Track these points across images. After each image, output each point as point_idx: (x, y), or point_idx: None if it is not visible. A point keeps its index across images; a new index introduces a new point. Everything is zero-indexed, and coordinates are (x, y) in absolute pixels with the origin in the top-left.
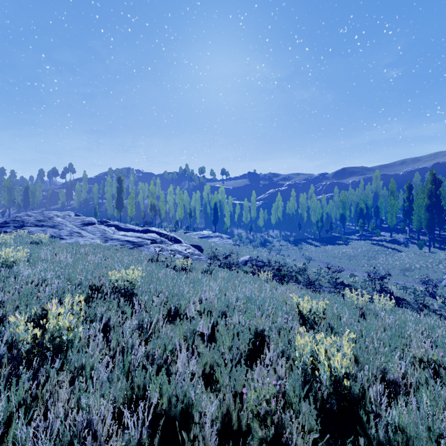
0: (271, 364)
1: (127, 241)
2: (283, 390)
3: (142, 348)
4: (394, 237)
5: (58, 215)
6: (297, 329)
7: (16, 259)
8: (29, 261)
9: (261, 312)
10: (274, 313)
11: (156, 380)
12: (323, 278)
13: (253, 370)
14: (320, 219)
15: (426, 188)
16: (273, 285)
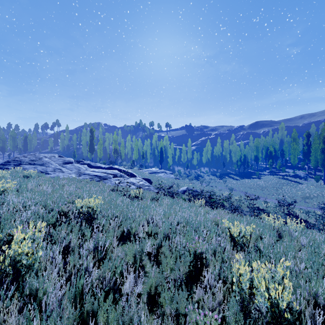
0: (209, 285)
1: (95, 175)
2: (223, 315)
3: (94, 271)
4: (296, 173)
5: (46, 156)
6: (230, 251)
7: (5, 189)
8: (19, 191)
9: (198, 234)
10: (208, 235)
11: (106, 301)
12: (243, 204)
13: (193, 290)
14: (239, 160)
15: (322, 135)
16: (206, 210)
